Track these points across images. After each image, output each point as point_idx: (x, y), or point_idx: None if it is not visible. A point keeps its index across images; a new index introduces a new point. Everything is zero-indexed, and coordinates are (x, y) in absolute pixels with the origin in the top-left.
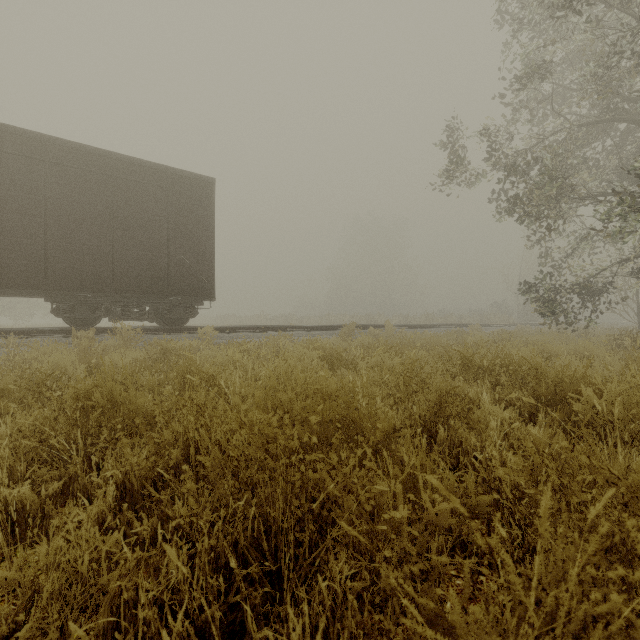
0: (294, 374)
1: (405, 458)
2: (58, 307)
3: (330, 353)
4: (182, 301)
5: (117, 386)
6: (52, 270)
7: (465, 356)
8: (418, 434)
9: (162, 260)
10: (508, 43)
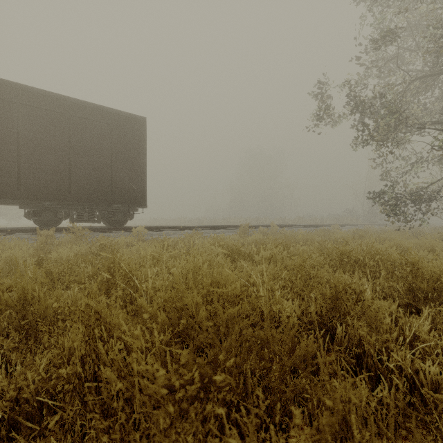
0: (202, 270)
1: (355, 431)
2: (29, 212)
3: (231, 248)
4: (122, 208)
5: (29, 287)
6: (23, 184)
7: (343, 252)
8: (315, 328)
9: (107, 177)
10: (361, 18)
